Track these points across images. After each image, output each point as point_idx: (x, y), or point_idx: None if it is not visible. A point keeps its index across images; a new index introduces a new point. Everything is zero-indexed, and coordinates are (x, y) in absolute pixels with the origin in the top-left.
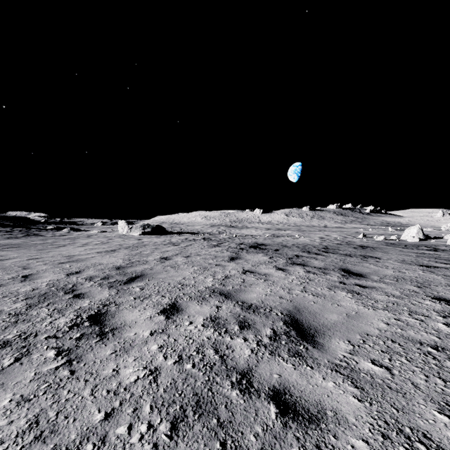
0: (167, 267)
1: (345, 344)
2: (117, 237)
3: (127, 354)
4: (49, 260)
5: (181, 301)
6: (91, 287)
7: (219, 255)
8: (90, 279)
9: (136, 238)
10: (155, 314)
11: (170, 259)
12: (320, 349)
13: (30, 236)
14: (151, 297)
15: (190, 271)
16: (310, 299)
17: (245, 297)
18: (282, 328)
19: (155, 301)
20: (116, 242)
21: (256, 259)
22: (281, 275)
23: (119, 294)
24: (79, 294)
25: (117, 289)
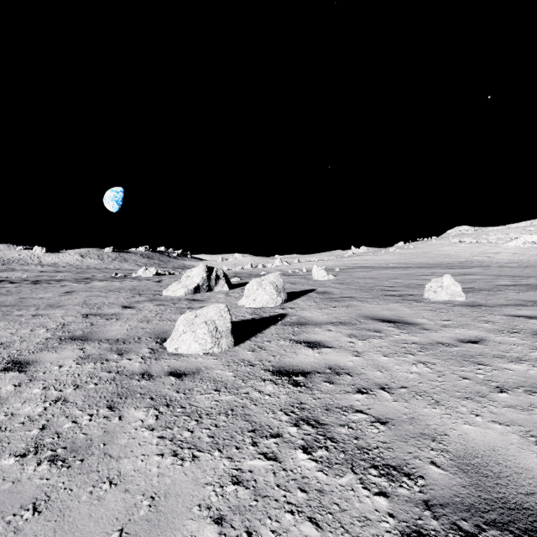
0: None
1: None
2: None
3: None
4: None
5: None
6: None
7: None
8: None
9: None
10: None
11: None
12: None
13: None
14: None
15: None
16: None
17: None
18: None
19: None
20: None
21: None
22: None
23: None
24: None
25: None
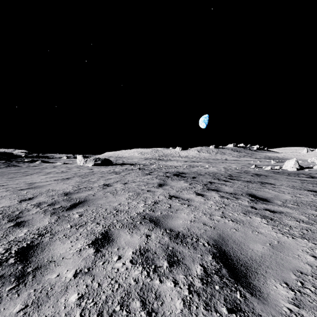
0: (107, 193)
1: (284, 289)
2: (75, 167)
3: (38, 312)
4: (12, 187)
5: (114, 230)
6: (35, 214)
7: (150, 182)
8: (38, 205)
9: (89, 168)
10: (85, 246)
11: (111, 186)
12: (259, 297)
13: (10, 167)
14: (86, 225)
15: (125, 196)
16: (231, 226)
17: (172, 223)
18: (212, 264)
19: (89, 229)
20: (72, 172)
21: (179, 186)
22: (201, 201)
23: (58, 221)
24: (21, 222)
25: (58, 216)
